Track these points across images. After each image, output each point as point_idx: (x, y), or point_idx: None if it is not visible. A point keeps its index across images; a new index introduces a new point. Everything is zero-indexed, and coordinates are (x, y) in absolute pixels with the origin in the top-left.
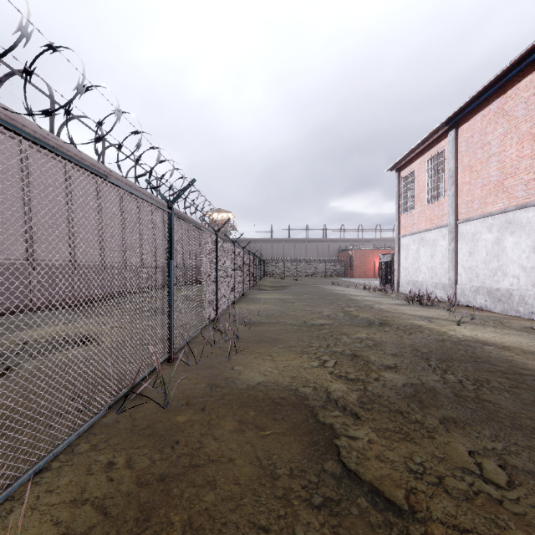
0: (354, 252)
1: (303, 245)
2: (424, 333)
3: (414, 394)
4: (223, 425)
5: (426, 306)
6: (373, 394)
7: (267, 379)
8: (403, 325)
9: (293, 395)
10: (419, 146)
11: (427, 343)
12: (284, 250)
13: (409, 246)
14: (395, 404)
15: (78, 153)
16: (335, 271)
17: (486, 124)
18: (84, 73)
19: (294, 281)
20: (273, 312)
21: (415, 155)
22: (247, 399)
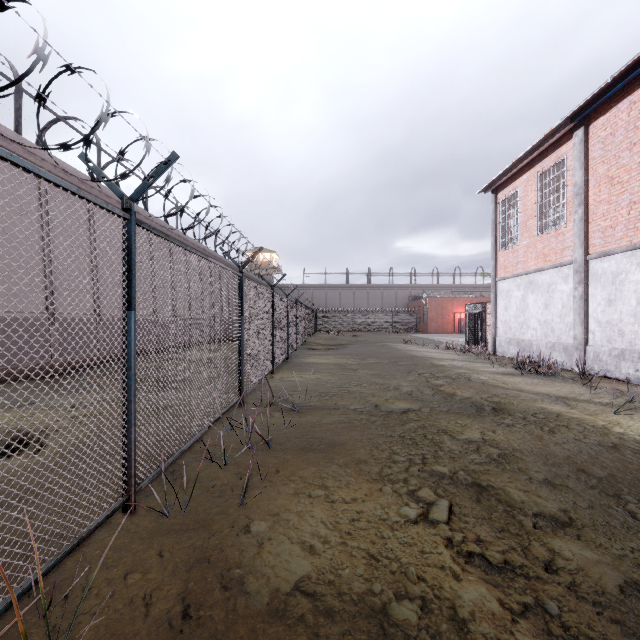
0: (428, 302)
1: (364, 292)
2: (573, 429)
3: None
4: None
5: (545, 376)
6: (571, 636)
7: (318, 572)
8: (531, 413)
9: None
10: (527, 156)
11: (593, 453)
12: (341, 299)
13: (510, 292)
14: None
15: (60, 164)
16: (404, 325)
17: (636, 115)
18: None
19: (354, 337)
20: (328, 387)
21: (520, 168)
22: None
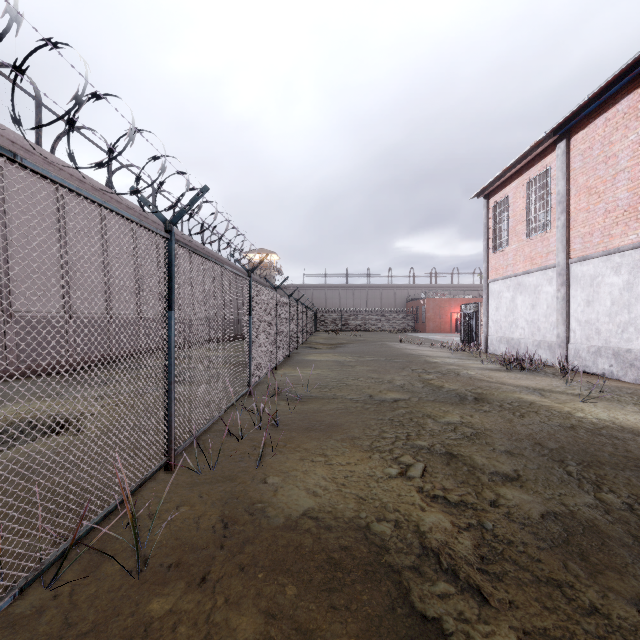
0: (426, 302)
1: (363, 293)
2: (541, 414)
3: (566, 537)
4: (235, 625)
5: (529, 372)
6: (497, 539)
7: (319, 506)
8: (507, 402)
9: (363, 543)
10: (515, 164)
11: (552, 432)
12: (341, 299)
13: (501, 293)
14: (542, 563)
15: (75, 173)
16: (403, 324)
17: (611, 131)
18: None
19: (353, 337)
20: (328, 380)
21: (510, 176)
22: (283, 555)
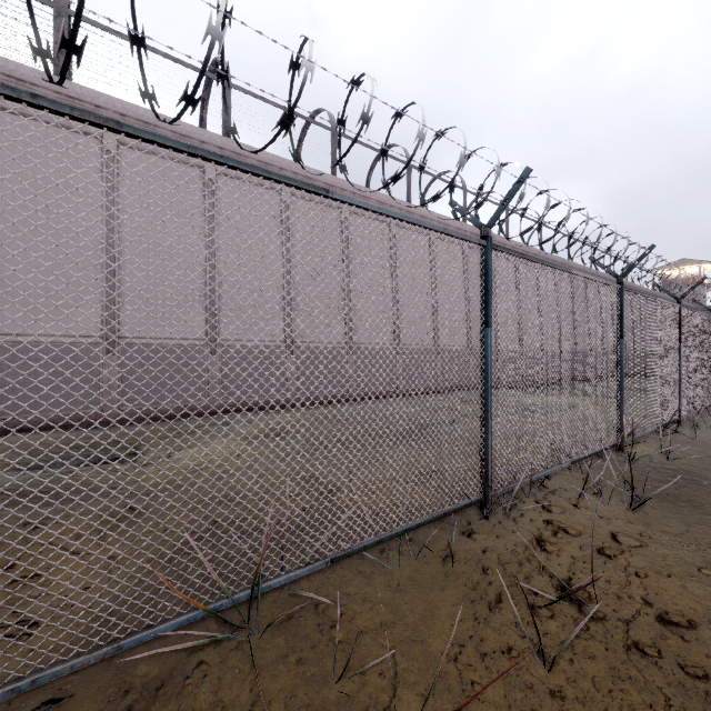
0: None
1: None
2: None
3: None
4: None
5: None
6: None
7: None
8: None
9: None
10: None
11: None
12: None
13: None
14: None
15: (524, 248)
16: None
17: None
18: (665, 259)
19: None
20: None
21: None
22: None
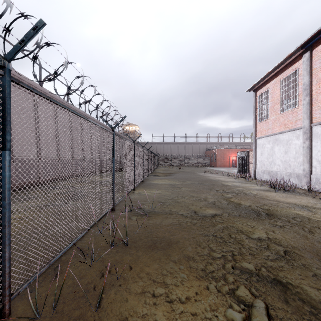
0: (216, 151)
1: (183, 146)
2: None
3: None
4: None
5: (289, 192)
6: None
7: None
8: (291, 217)
9: None
10: (274, 69)
11: None
12: (171, 149)
13: (264, 145)
14: None
15: (16, 73)
16: (204, 163)
17: None
18: None
19: (178, 169)
20: (165, 199)
21: (270, 77)
22: None
